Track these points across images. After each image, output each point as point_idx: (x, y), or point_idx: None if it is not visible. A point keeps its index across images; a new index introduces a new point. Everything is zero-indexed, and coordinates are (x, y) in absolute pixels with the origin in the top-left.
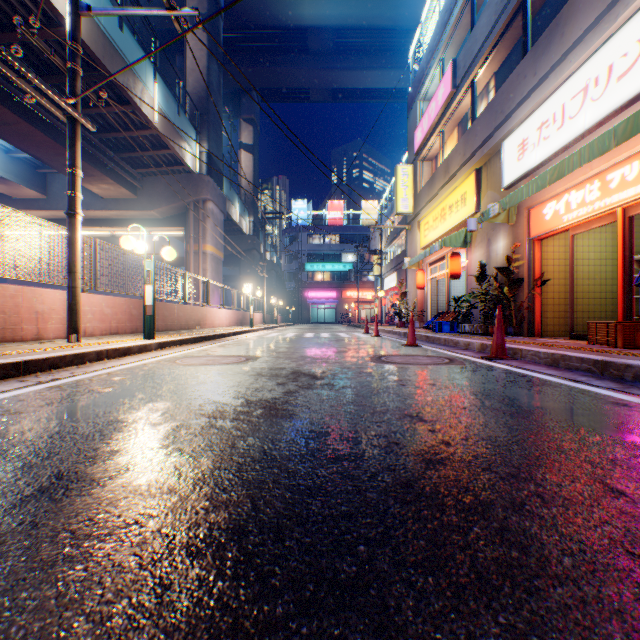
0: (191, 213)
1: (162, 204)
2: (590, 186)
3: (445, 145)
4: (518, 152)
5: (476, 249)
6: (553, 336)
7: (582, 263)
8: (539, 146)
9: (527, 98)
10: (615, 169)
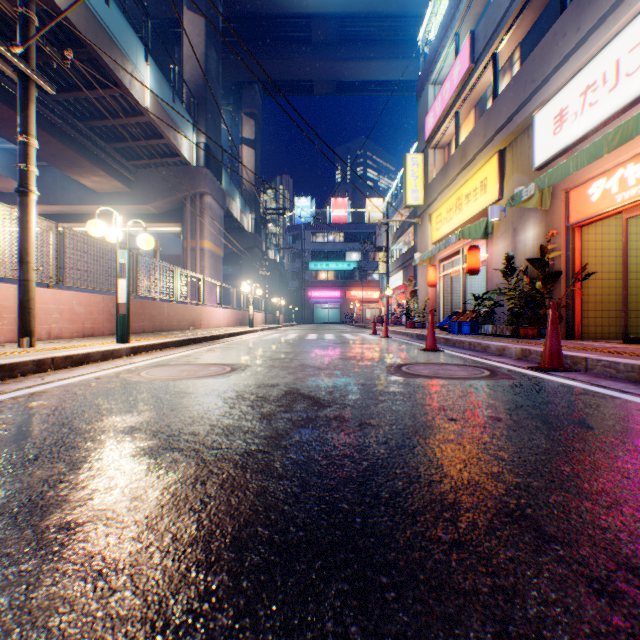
0: (188, 207)
1: (157, 198)
2: None
3: (460, 130)
4: (554, 125)
5: (499, 241)
6: (595, 339)
7: (629, 254)
8: (583, 114)
9: (567, 59)
10: None
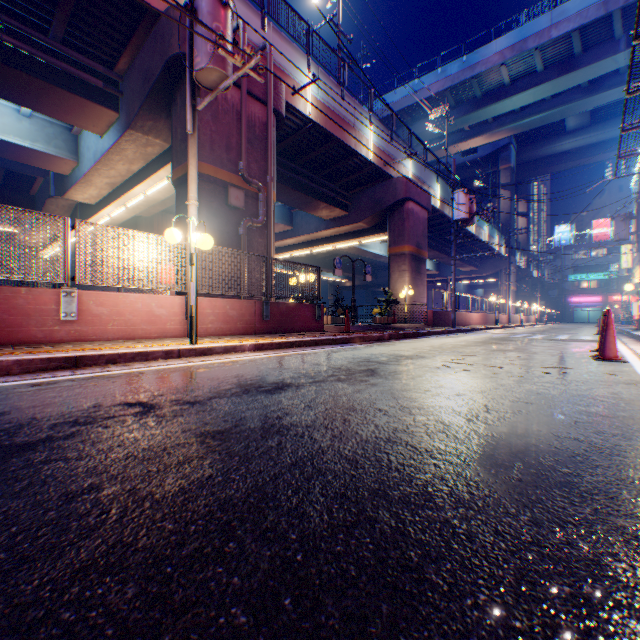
0: (501, 273)
1: (488, 271)
2: None
3: None
4: None
5: None
6: None
7: None
8: None
9: None
10: None
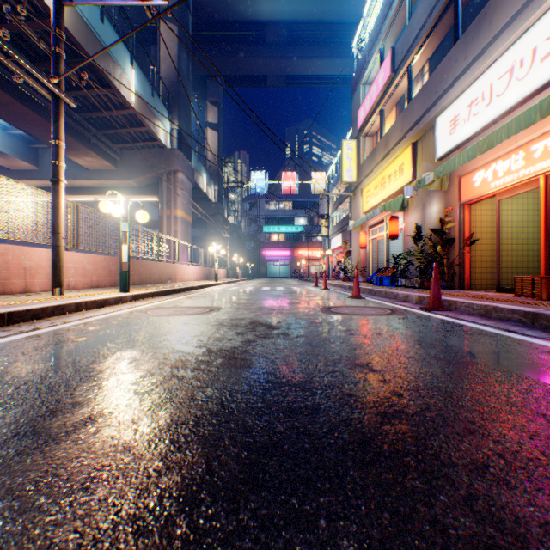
0: (164, 182)
1: (139, 174)
2: (515, 156)
3: (384, 122)
4: (450, 127)
5: (412, 213)
6: (481, 289)
7: (506, 225)
8: (469, 121)
9: (458, 79)
10: (538, 141)
